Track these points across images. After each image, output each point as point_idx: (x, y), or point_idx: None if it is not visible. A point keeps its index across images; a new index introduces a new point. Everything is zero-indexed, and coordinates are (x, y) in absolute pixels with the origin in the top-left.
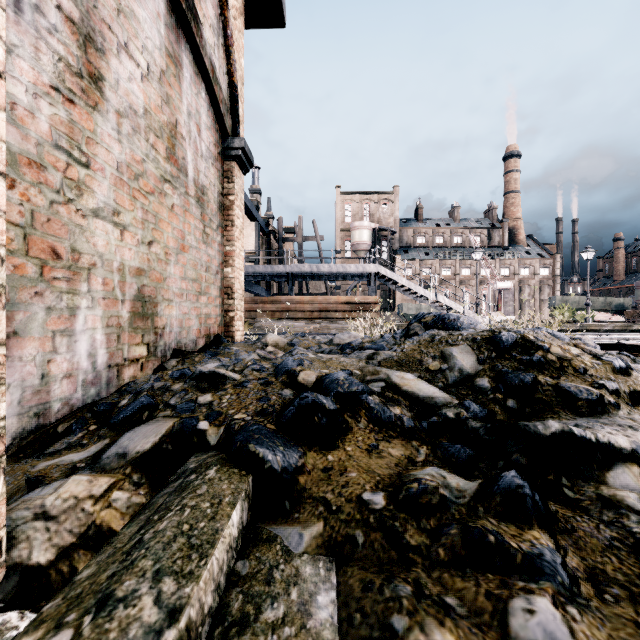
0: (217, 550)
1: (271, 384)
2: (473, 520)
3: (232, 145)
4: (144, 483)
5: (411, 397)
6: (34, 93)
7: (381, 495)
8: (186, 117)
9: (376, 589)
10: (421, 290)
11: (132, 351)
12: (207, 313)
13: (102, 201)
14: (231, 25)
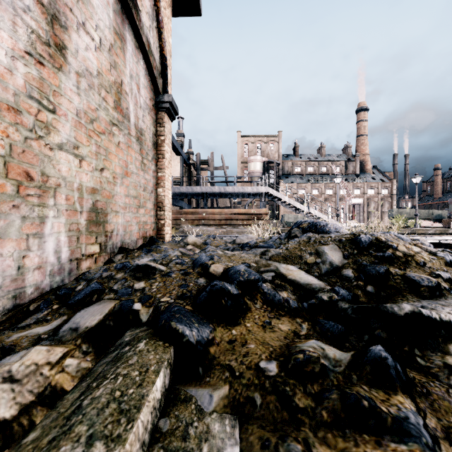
0: (142, 414)
1: (189, 274)
2: (349, 386)
3: (163, 100)
4: (91, 351)
5: (294, 284)
6: (12, 56)
7: (274, 364)
8: (129, 78)
9: (272, 447)
10: (298, 205)
11: (88, 249)
12: (144, 221)
13: (65, 138)
14: (162, 13)
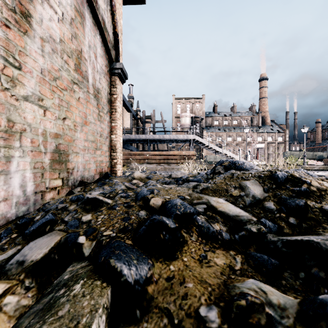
0: None
1: (132, 207)
2: None
3: (115, 67)
4: (33, 286)
5: (224, 215)
6: None
7: (215, 312)
8: (87, 48)
9: None
10: (217, 148)
11: (52, 183)
12: (100, 160)
13: (30, 91)
14: None
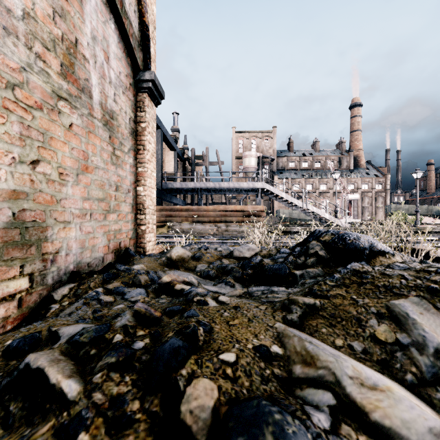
0: None
1: (127, 427)
2: None
3: (143, 78)
4: None
5: None
6: None
7: None
8: (90, 40)
9: None
10: (295, 201)
11: (2, 288)
12: (117, 229)
13: None
14: None
